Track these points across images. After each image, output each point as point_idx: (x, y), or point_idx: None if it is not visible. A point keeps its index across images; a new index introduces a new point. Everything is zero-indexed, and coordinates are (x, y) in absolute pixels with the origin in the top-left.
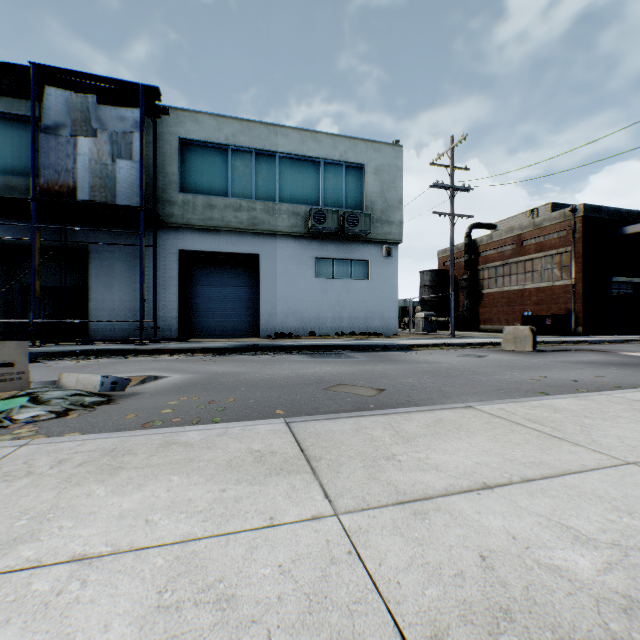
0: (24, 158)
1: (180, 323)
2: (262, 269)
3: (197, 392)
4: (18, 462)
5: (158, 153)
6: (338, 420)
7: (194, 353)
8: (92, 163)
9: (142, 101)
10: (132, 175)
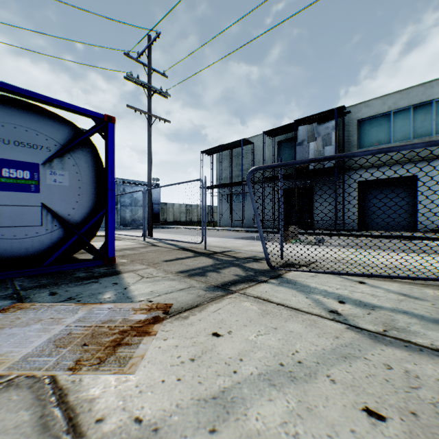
0: (290, 154)
1: (358, 221)
2: (418, 185)
3: (347, 246)
4: (301, 246)
5: (345, 132)
6: (378, 251)
7: (359, 236)
8: (314, 152)
9: (335, 116)
10: (331, 152)
